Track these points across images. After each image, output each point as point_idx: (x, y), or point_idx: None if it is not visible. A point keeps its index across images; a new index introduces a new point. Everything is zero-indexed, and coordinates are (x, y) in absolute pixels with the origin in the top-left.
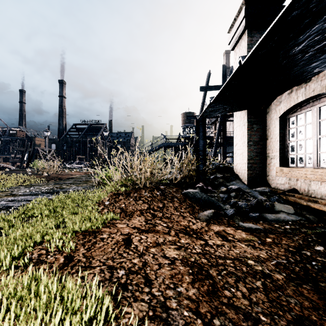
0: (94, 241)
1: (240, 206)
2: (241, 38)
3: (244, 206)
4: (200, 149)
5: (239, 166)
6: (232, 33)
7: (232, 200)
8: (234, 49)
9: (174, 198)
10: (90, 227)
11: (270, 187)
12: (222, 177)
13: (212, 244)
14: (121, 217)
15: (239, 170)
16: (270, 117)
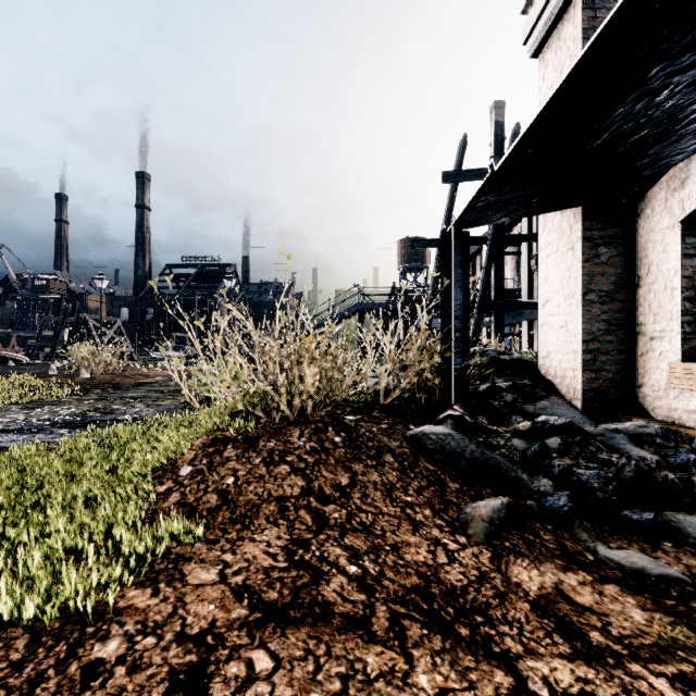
0: (47, 691)
1: (586, 482)
2: (563, 19)
3: (599, 483)
4: (454, 313)
5: (555, 360)
6: (534, 11)
7: (556, 462)
8: (539, 53)
9: (385, 454)
10: (69, 602)
11: (650, 417)
12: (511, 387)
13: (544, 695)
14: (215, 527)
15: (556, 369)
16: (649, 225)
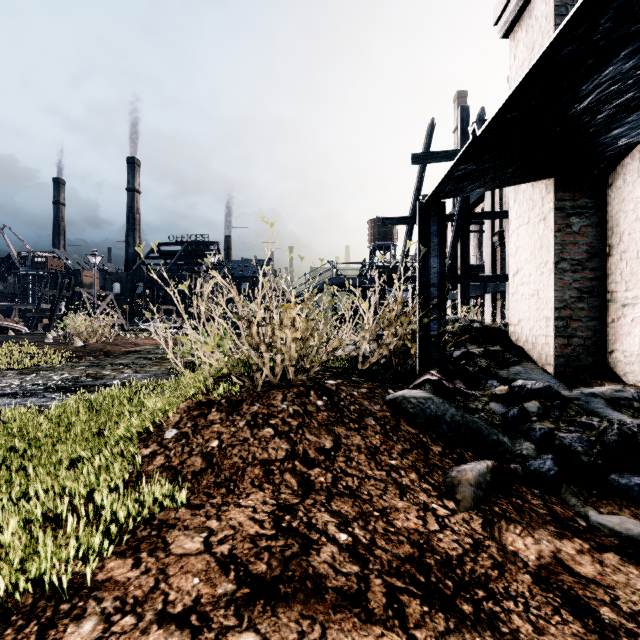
0: None
1: (569, 446)
2: None
3: (582, 446)
4: (431, 281)
5: (526, 327)
6: None
7: (536, 425)
8: (509, 33)
9: (367, 417)
10: (43, 576)
11: (621, 382)
12: (484, 353)
13: None
14: (200, 492)
15: (527, 336)
16: (621, 195)
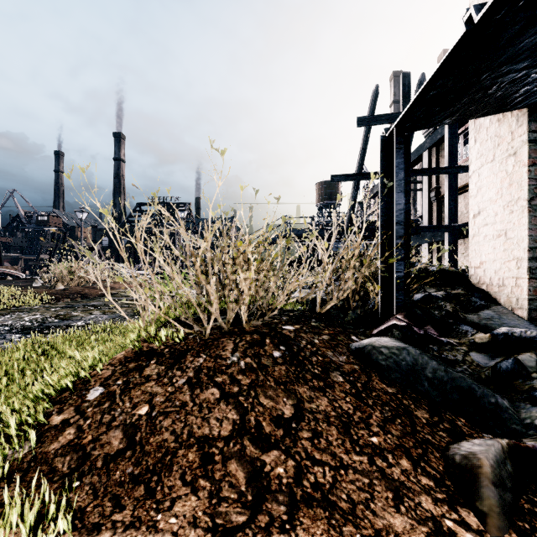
0: None
1: None
2: None
3: None
4: (396, 219)
5: (490, 269)
6: None
7: None
8: None
9: (333, 371)
10: None
11: None
12: (447, 296)
13: None
14: (105, 493)
15: (492, 279)
16: None
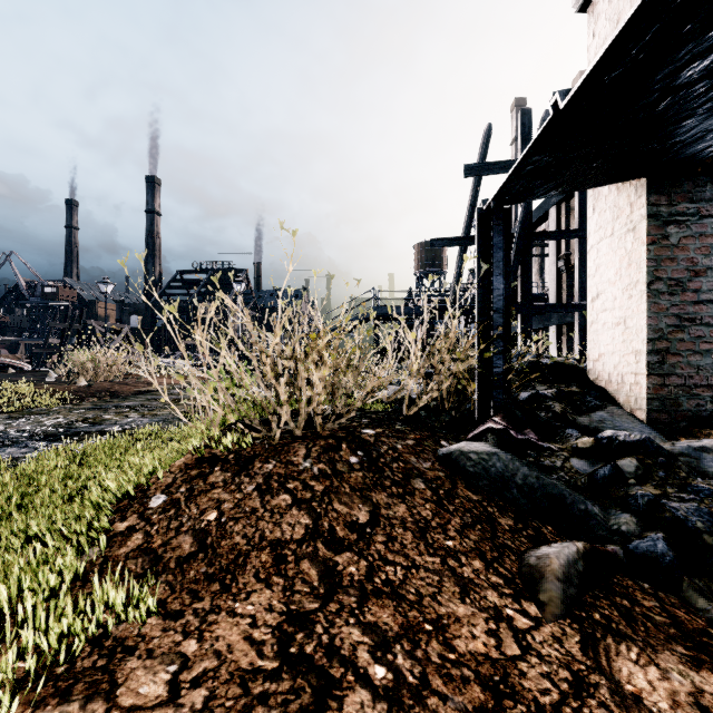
0: None
1: (685, 521)
2: None
3: (703, 521)
4: (494, 306)
5: (609, 363)
6: None
7: (636, 490)
8: (587, 5)
9: (414, 478)
10: None
11: None
12: (558, 395)
13: None
14: (183, 589)
15: (611, 374)
16: None
